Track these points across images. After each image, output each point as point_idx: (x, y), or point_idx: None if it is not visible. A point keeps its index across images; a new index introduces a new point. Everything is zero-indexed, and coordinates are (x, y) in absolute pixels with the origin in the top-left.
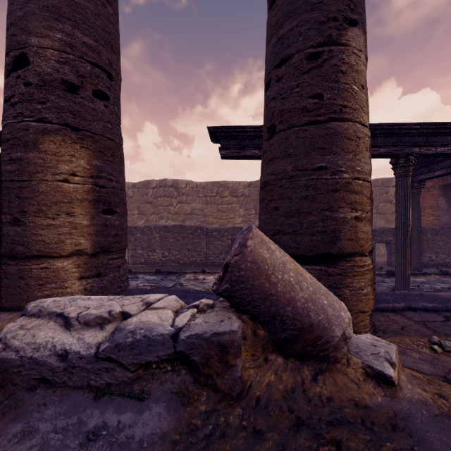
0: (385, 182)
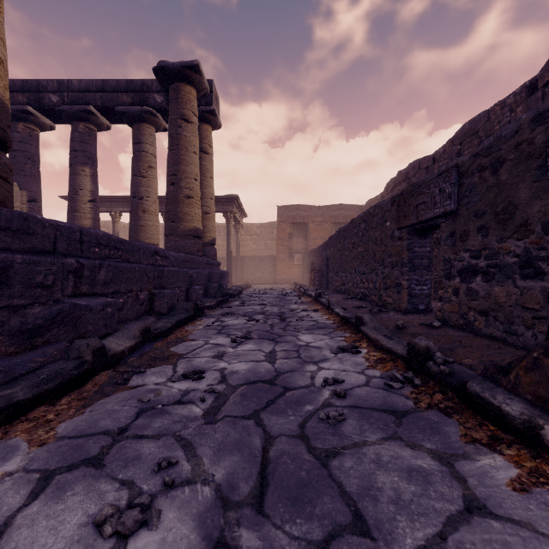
0: (271, 225)
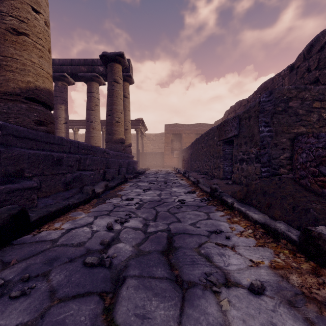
0: (161, 134)
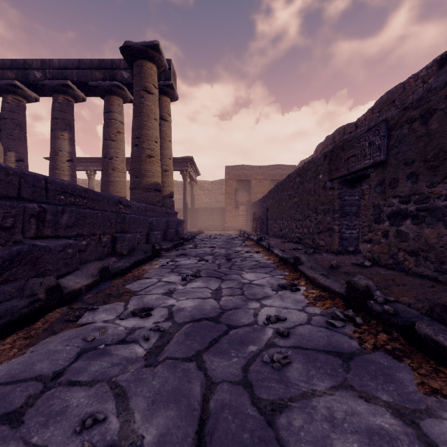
0: (221, 182)
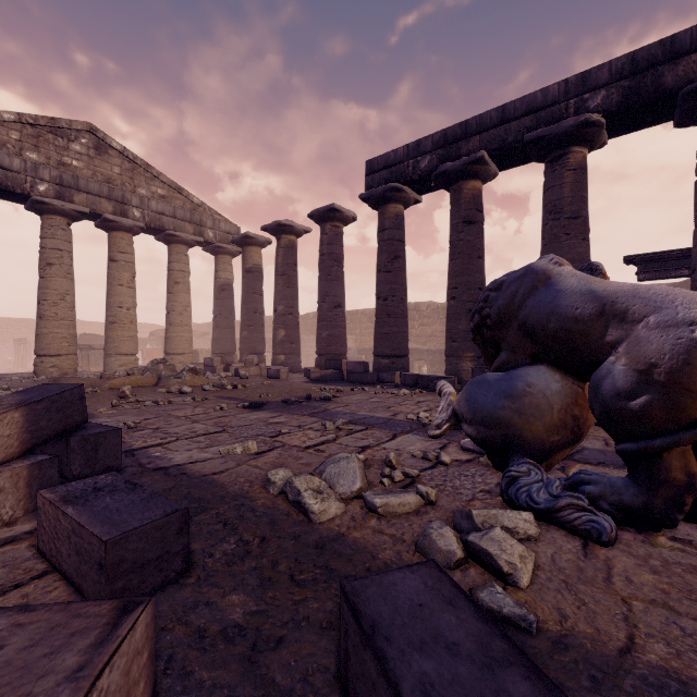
0: None
